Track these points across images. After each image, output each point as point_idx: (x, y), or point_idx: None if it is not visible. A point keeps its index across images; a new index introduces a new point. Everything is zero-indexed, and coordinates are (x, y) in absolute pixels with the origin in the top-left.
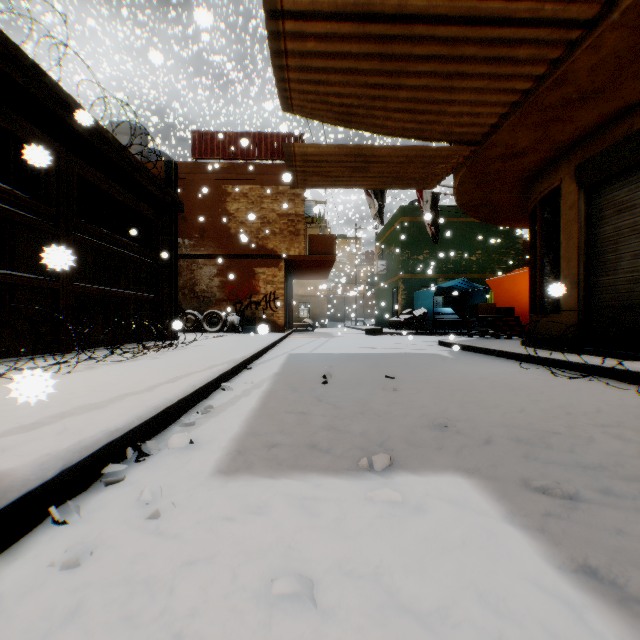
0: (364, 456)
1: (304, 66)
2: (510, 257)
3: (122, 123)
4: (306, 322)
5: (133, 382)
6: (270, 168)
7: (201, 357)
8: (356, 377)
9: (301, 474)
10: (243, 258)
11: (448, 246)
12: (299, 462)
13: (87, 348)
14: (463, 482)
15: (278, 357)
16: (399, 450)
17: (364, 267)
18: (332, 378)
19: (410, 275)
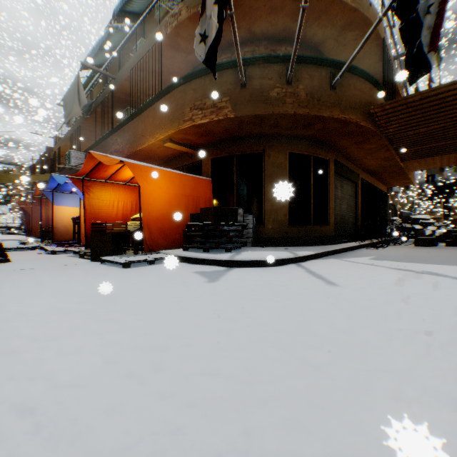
0: None
1: None
2: None
3: None
4: None
5: None
6: None
7: None
8: None
9: None
10: None
11: None
12: None
13: None
14: None
15: None
16: None
17: None
18: None
19: None
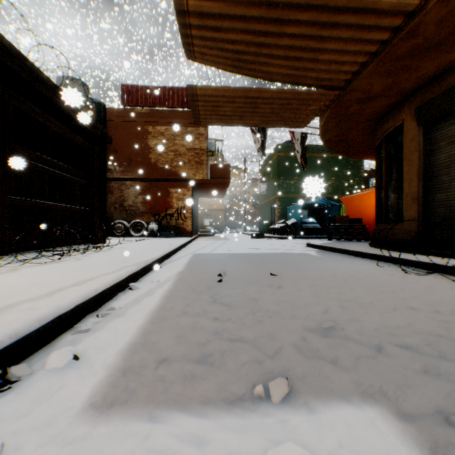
0: (258, 375)
1: (202, 12)
2: (355, 182)
3: (57, 68)
4: (208, 229)
5: (40, 286)
6: (181, 114)
7: (118, 258)
8: (246, 275)
9: (187, 409)
10: (160, 181)
11: (311, 174)
12: (187, 386)
13: (24, 251)
14: (375, 417)
15: (184, 257)
16: (294, 365)
17: (250, 189)
18: (226, 276)
19: (284, 195)
